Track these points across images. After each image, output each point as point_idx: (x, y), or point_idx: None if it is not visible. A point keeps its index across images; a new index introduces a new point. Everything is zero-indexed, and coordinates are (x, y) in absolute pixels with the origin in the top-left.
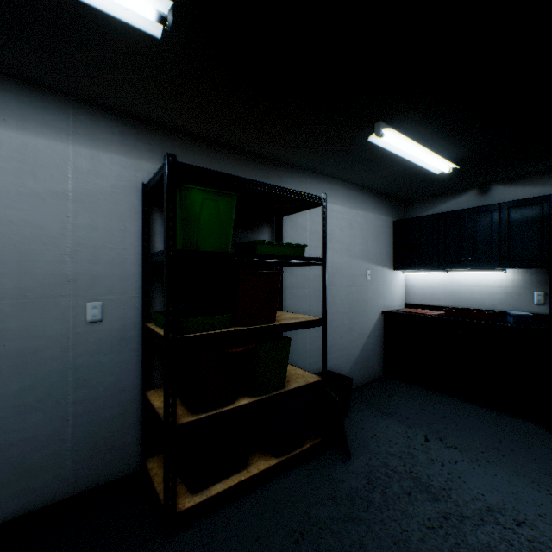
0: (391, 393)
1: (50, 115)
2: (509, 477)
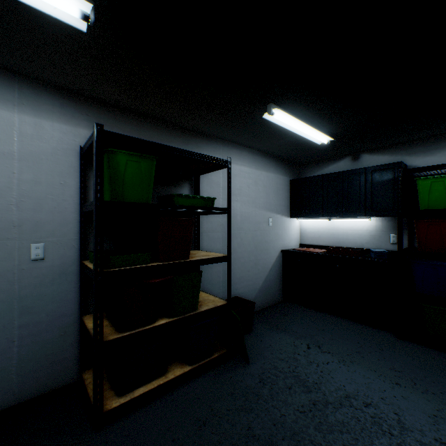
0: (286, 313)
1: None
2: (364, 372)
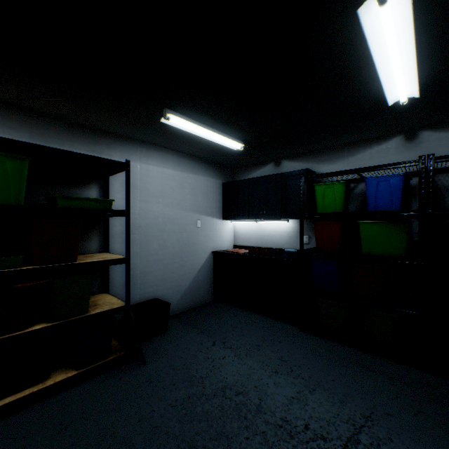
0: (210, 313)
1: None
2: (253, 364)
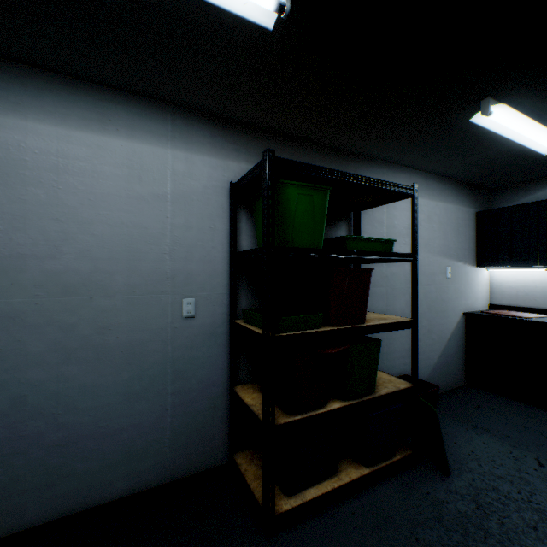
0: (479, 405)
1: (152, 122)
2: None
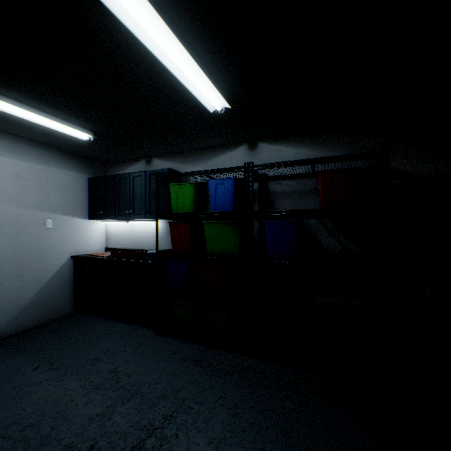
0: (60, 328)
1: None
2: (74, 383)
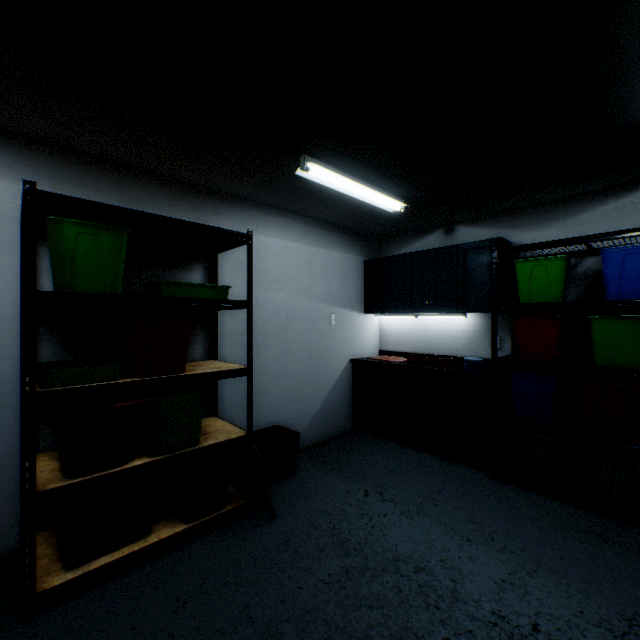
0: (351, 448)
1: None
2: (431, 526)
